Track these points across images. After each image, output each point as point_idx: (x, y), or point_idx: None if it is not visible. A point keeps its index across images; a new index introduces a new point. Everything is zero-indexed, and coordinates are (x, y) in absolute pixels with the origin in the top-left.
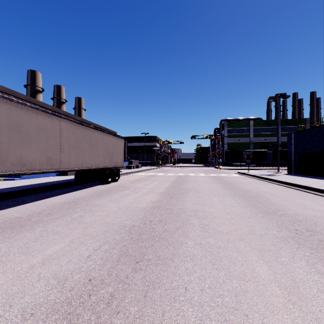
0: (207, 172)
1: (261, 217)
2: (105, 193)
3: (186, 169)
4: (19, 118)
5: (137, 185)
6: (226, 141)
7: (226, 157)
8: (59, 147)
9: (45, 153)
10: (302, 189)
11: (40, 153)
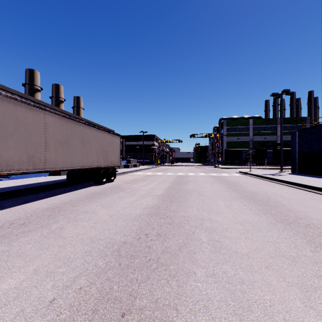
0: (207, 172)
1: (283, 229)
2: (97, 195)
3: (185, 169)
4: None
5: (134, 185)
6: (225, 140)
7: (225, 156)
8: (44, 144)
9: (25, 150)
10: (315, 190)
11: (19, 151)
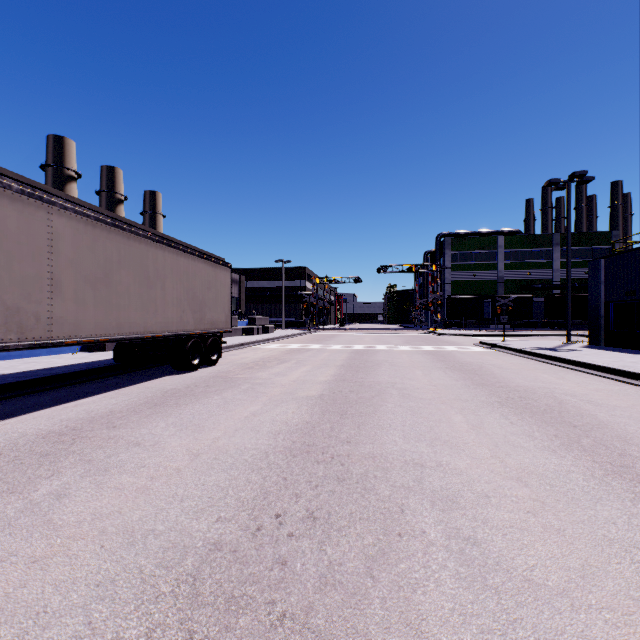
0: (414, 343)
1: (632, 496)
2: (173, 398)
3: (368, 336)
4: None
5: (260, 374)
6: (448, 278)
7: (448, 311)
8: (47, 282)
9: None
10: None
11: None
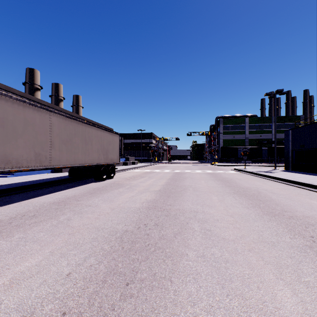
0: (203, 169)
1: (268, 220)
2: (98, 191)
3: (182, 166)
4: (3, 111)
5: (133, 182)
6: (221, 138)
7: (221, 154)
8: (49, 143)
9: (33, 149)
10: (304, 186)
11: (27, 149)
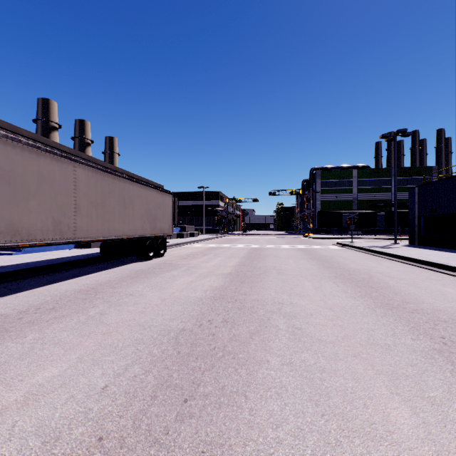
0: (292, 243)
1: (383, 314)
2: (142, 274)
3: (262, 239)
4: (9, 161)
5: (192, 261)
6: (318, 198)
7: (318, 221)
8: (73, 206)
9: (51, 214)
10: (435, 268)
11: (43, 215)
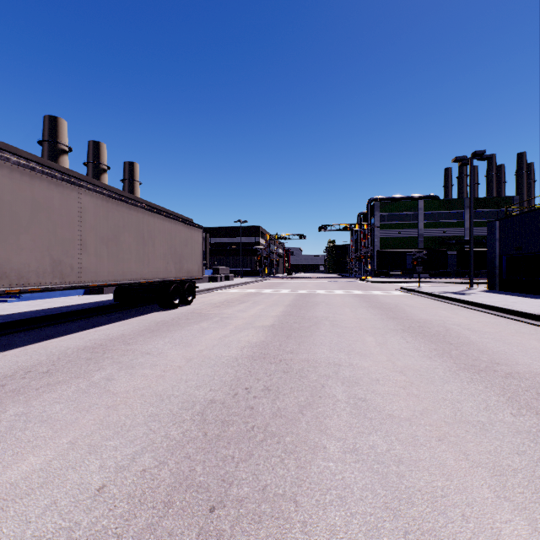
0: (347, 288)
1: (469, 380)
2: (164, 327)
3: (311, 283)
4: None
5: (226, 311)
6: (377, 235)
7: (377, 262)
8: (78, 242)
9: (48, 252)
10: (525, 319)
11: (38, 253)
